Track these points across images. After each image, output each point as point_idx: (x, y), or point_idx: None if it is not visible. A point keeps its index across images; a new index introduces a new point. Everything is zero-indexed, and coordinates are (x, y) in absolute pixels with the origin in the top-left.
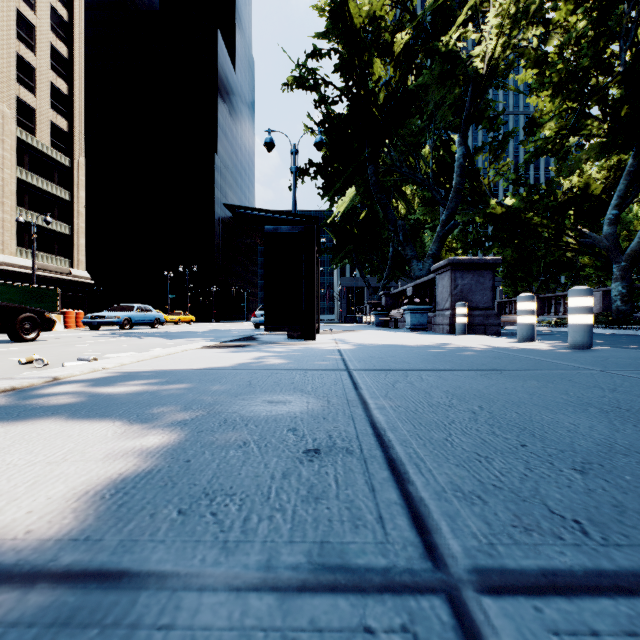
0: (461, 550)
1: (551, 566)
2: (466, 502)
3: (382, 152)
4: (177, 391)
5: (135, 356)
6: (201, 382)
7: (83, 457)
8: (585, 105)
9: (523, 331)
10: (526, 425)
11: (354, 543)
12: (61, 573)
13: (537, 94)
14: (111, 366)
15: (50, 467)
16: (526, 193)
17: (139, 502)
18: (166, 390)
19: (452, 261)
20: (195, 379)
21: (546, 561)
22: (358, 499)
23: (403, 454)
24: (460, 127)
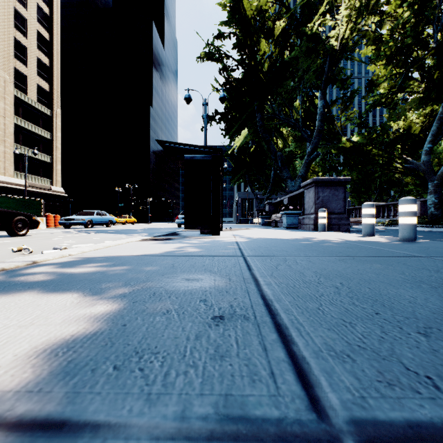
0: (339, 403)
1: (414, 418)
2: (339, 360)
3: (266, 104)
4: (120, 271)
5: (93, 246)
6: (138, 265)
7: (46, 322)
8: (408, 71)
9: (366, 229)
10: (377, 297)
11: (252, 396)
12: (14, 422)
13: (375, 63)
14: (75, 253)
15: (20, 330)
16: (367, 132)
17: (84, 359)
18: (112, 270)
19: (316, 180)
20: (134, 262)
21: (410, 413)
22: (254, 357)
23: (287, 320)
24: (321, 87)
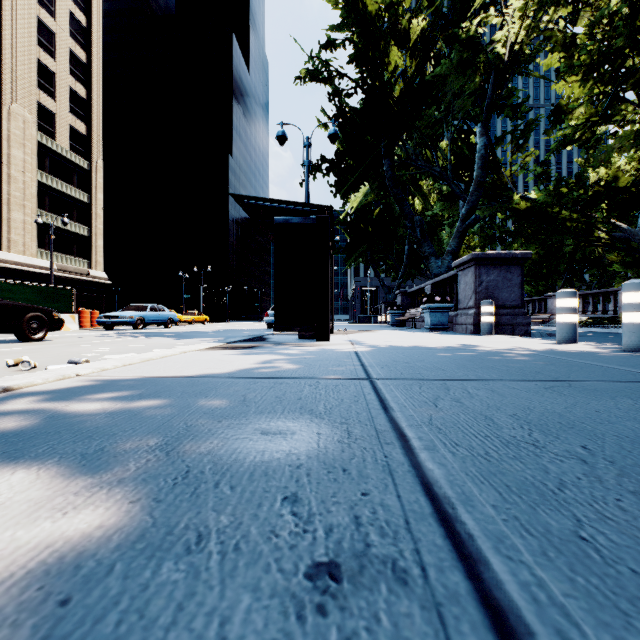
0: None
1: None
2: None
3: (398, 146)
4: (144, 411)
5: (123, 359)
6: (182, 396)
7: None
8: (617, 90)
9: (563, 331)
10: None
11: None
12: None
13: (565, 79)
14: (87, 372)
15: None
16: (554, 184)
17: None
18: (131, 409)
19: (476, 256)
20: (177, 391)
21: None
22: None
23: (515, 589)
24: (481, 117)
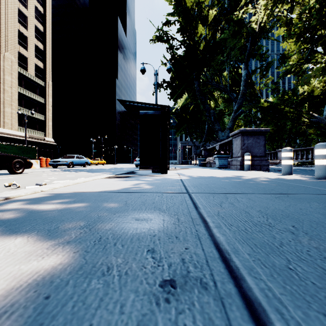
0: None
1: None
2: None
3: (202, 74)
4: (77, 209)
5: (64, 183)
6: (95, 201)
7: None
8: (313, 46)
9: (285, 169)
10: None
11: None
12: None
13: (286, 41)
14: (46, 189)
15: None
16: (281, 94)
17: None
18: (70, 208)
19: (242, 130)
20: (92, 199)
21: None
22: None
23: (257, 291)
24: (244, 60)
